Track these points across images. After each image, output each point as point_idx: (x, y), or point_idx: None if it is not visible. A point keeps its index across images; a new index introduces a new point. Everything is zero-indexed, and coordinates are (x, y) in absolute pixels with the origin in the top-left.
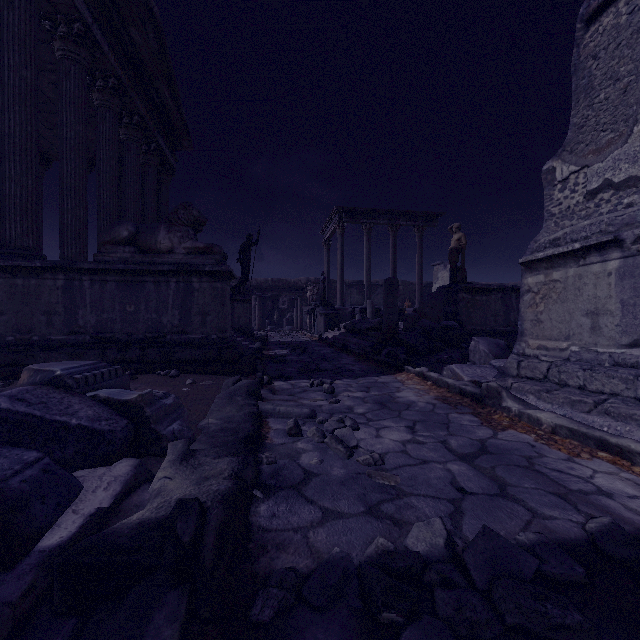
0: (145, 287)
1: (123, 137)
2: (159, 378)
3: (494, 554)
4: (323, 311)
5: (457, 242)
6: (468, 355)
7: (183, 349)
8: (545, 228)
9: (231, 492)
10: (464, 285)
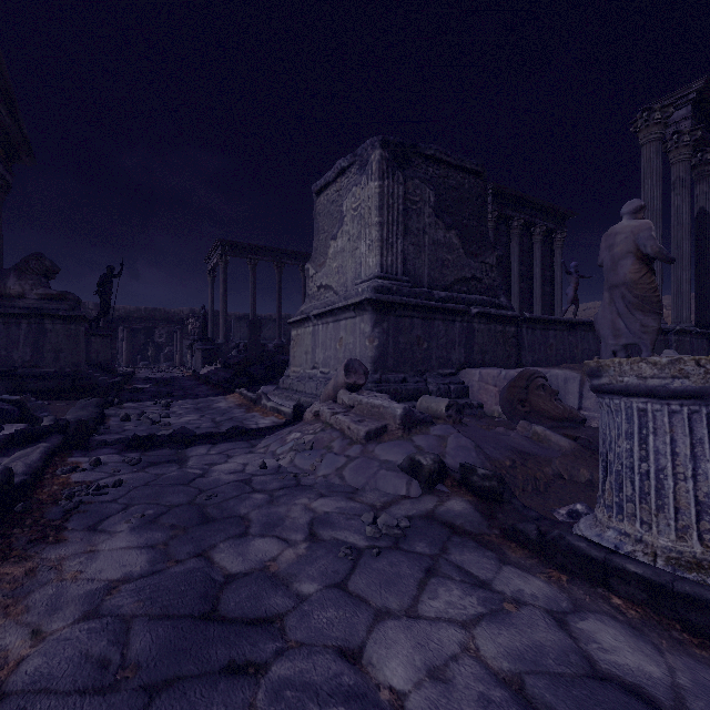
0: None
1: None
2: None
3: (183, 432)
4: (201, 346)
5: None
6: None
7: (36, 381)
8: (306, 302)
9: (80, 420)
10: None
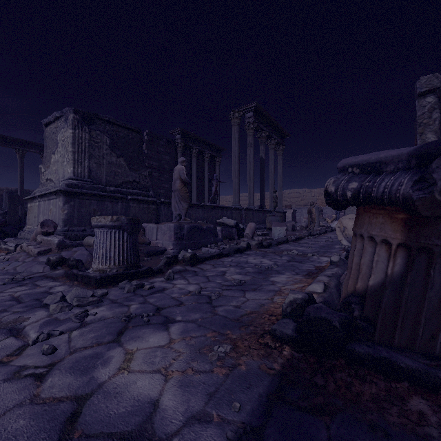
0: None
1: None
2: None
3: None
4: None
5: None
6: None
7: None
8: (39, 187)
9: None
10: None
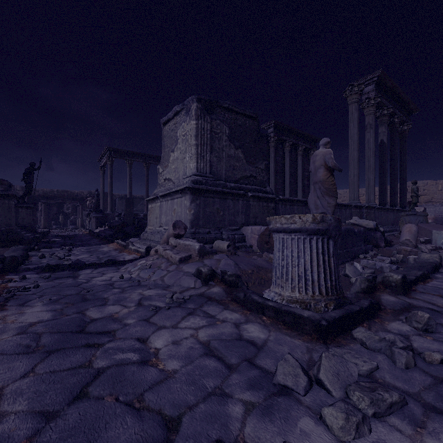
0: None
1: None
2: None
3: (77, 262)
4: (95, 215)
5: None
6: None
7: None
8: (157, 188)
9: (13, 256)
10: None
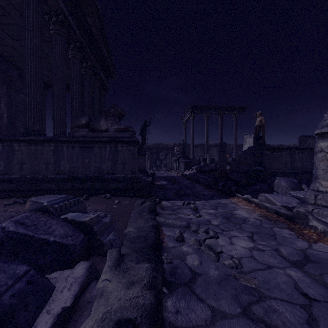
0: (94, 149)
1: (83, 73)
2: (101, 199)
3: None
4: (183, 160)
5: (260, 122)
6: (272, 187)
7: (113, 182)
8: None
9: (153, 307)
10: (267, 146)
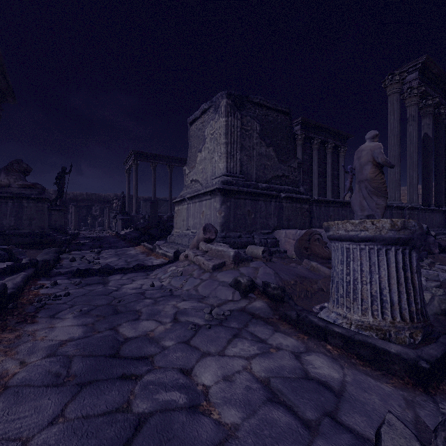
0: None
1: None
2: None
3: (107, 267)
4: (121, 217)
5: None
6: None
7: (17, 237)
8: (183, 190)
9: (45, 260)
10: None
